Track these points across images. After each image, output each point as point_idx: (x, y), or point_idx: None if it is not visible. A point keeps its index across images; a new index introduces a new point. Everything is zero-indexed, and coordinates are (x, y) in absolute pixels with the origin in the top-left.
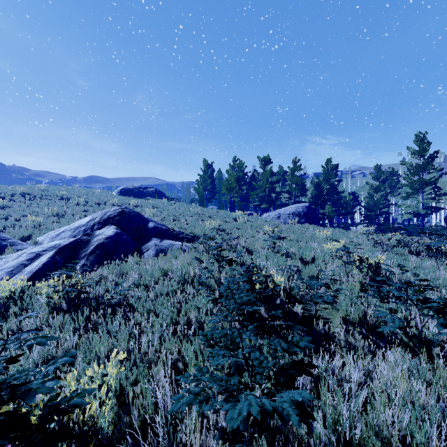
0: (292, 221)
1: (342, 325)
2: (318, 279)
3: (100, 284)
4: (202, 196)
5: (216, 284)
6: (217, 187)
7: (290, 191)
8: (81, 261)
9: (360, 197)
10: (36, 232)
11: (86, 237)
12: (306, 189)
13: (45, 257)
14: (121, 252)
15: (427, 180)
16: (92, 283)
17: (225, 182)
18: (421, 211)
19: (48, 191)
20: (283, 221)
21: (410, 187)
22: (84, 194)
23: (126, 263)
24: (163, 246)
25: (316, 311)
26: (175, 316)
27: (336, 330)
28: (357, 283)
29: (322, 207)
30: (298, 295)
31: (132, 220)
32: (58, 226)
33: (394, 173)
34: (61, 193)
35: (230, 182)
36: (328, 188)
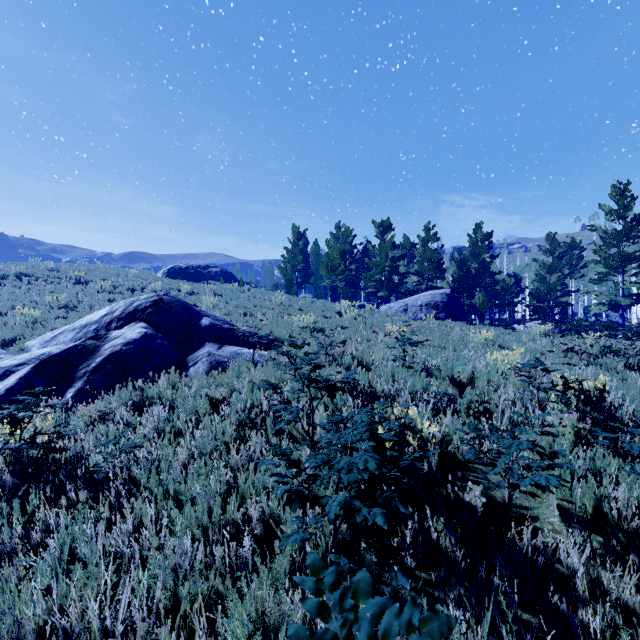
0: (427, 315)
1: (561, 525)
2: (485, 415)
3: (98, 427)
4: (289, 279)
5: (306, 434)
6: (313, 267)
7: (420, 271)
8: (77, 383)
9: (523, 281)
10: (26, 333)
11: (92, 341)
12: (444, 269)
13: (16, 376)
14: (151, 367)
15: (631, 254)
16: (82, 427)
17: (324, 258)
18: (622, 302)
19: (59, 271)
20: (413, 316)
21: (604, 265)
22: (113, 276)
23: (157, 386)
24: (221, 356)
25: (509, 499)
26: (218, 511)
27: (564, 548)
28: (568, 429)
29: (469, 296)
30: (461, 455)
31: (174, 314)
32: (62, 324)
33: (575, 245)
34: (76, 273)
35: (331, 258)
36: (477, 267)
